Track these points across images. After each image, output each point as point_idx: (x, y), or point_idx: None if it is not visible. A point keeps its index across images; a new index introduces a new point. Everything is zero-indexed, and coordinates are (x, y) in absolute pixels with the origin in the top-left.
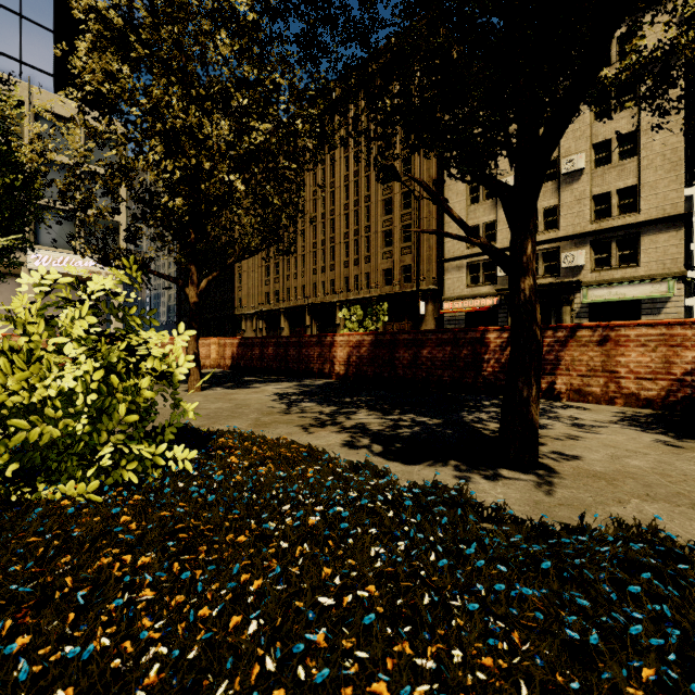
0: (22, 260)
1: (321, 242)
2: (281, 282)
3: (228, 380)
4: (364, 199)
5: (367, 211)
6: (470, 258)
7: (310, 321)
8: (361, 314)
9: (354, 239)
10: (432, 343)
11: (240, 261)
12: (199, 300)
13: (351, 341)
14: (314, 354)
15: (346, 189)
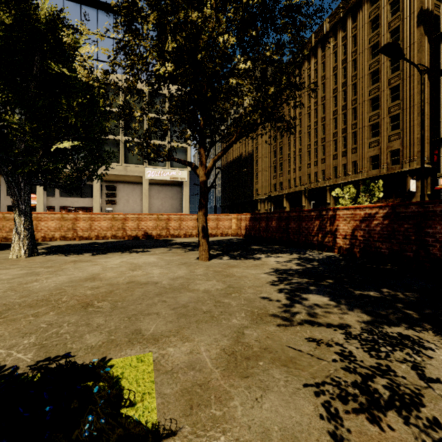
0: (143, 174)
1: (314, 143)
2: (284, 176)
3: (238, 248)
4: (351, 102)
5: (354, 111)
6: None
7: (305, 202)
8: (353, 192)
9: (342, 136)
10: None
11: (241, 137)
12: (207, 178)
13: (357, 214)
14: (314, 227)
15: (335, 99)
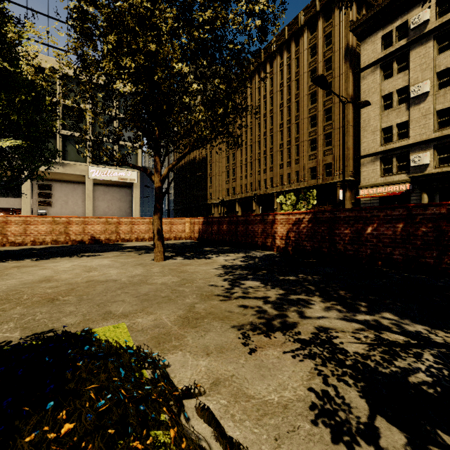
0: (86, 173)
1: (263, 152)
2: (236, 181)
3: (191, 250)
4: (294, 118)
5: (297, 126)
6: (384, 154)
7: (255, 207)
8: (294, 199)
9: (287, 148)
10: (379, 220)
11: (194, 150)
12: (162, 185)
13: (290, 219)
14: (258, 230)
15: (281, 113)
